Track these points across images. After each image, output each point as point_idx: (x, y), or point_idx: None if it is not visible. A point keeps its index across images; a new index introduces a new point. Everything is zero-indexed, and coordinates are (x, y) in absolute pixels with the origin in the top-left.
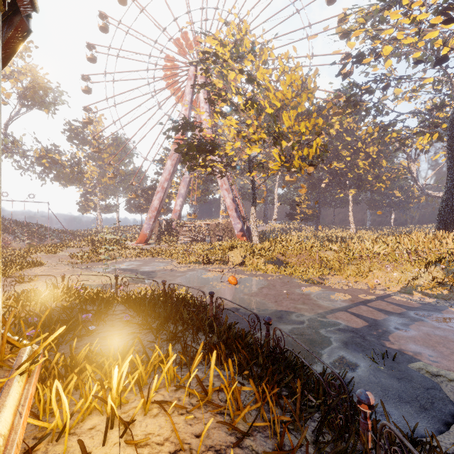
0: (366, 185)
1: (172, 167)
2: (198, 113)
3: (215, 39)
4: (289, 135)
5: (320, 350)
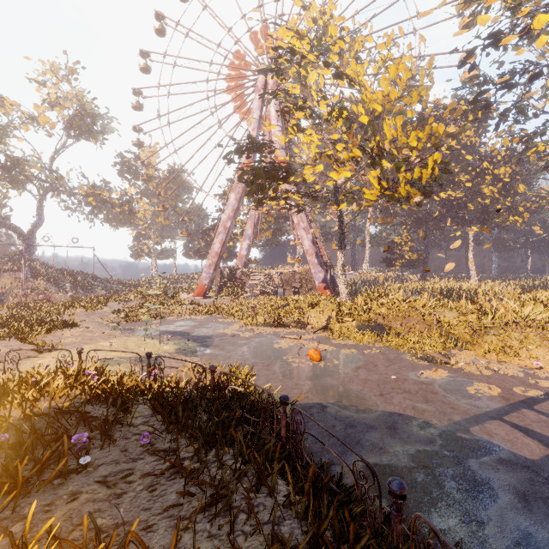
0: (494, 219)
1: (236, 201)
2: (267, 128)
3: (290, 29)
4: (393, 150)
5: (479, 512)
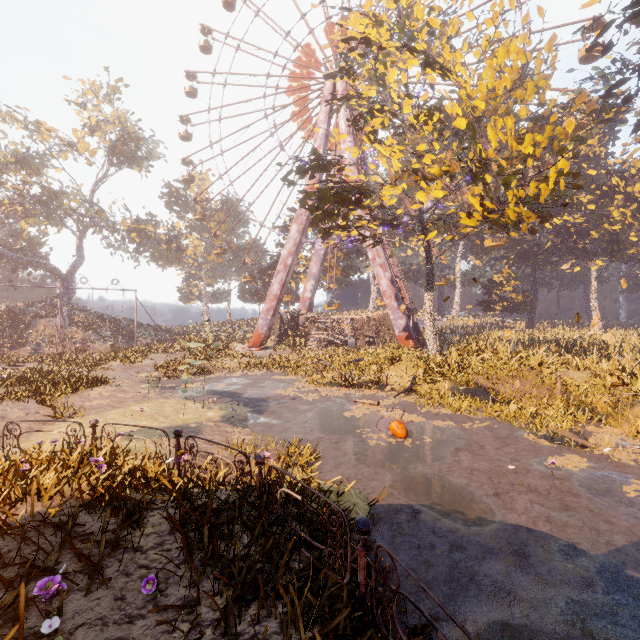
0: (625, 250)
1: (298, 234)
2: (336, 140)
3: (364, 15)
4: (501, 160)
5: None
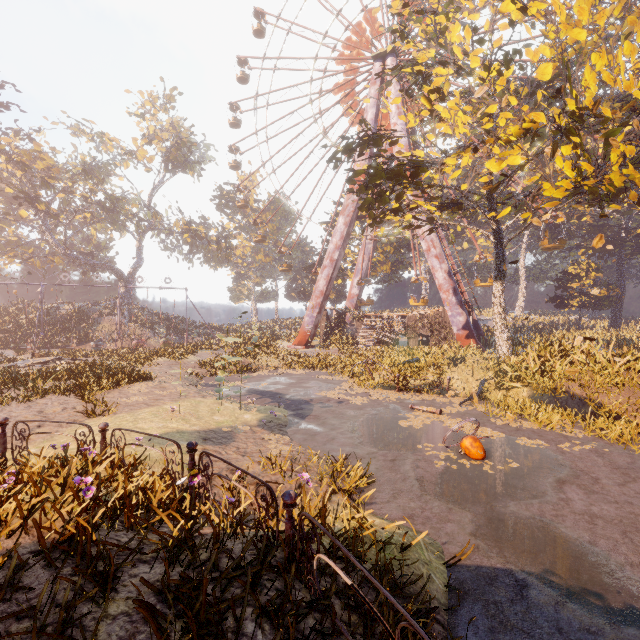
0: None
1: (345, 226)
2: (388, 109)
3: None
4: (604, 108)
5: None
